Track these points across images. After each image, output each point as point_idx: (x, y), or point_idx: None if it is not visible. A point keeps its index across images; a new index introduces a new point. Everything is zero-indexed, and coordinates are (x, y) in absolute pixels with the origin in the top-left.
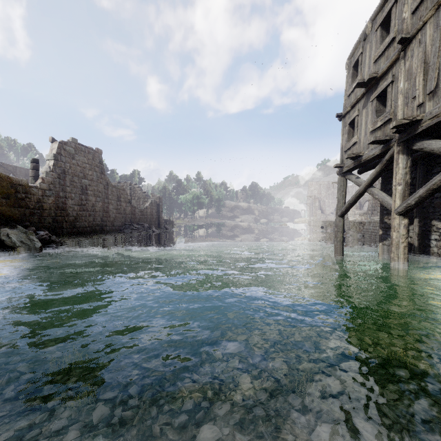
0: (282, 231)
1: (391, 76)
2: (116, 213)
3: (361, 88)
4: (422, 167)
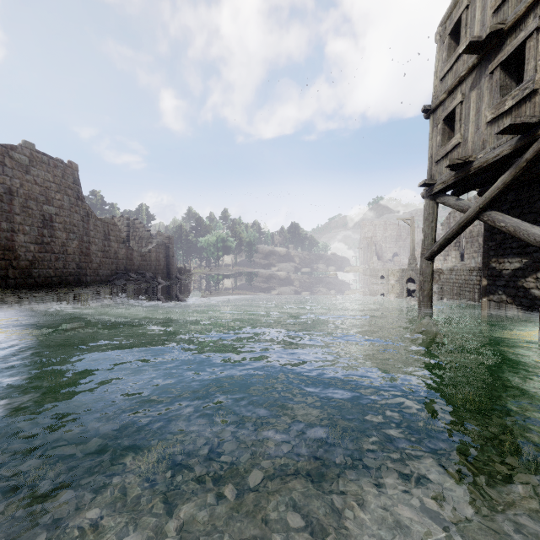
0: (331, 283)
1: (537, 19)
2: (103, 257)
3: (466, 60)
4: None
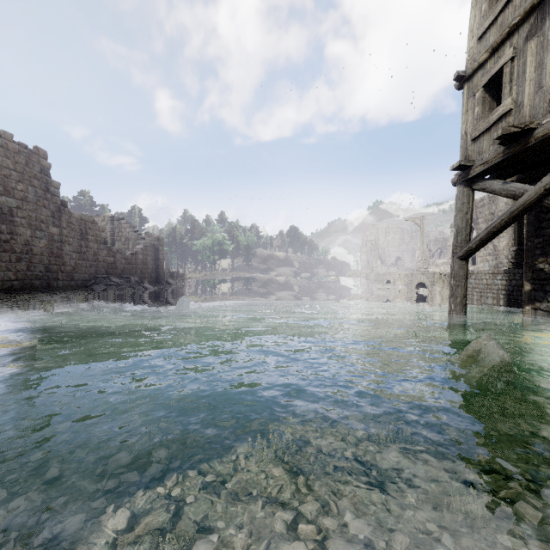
0: (334, 288)
1: None
2: (79, 258)
3: (519, 5)
4: None
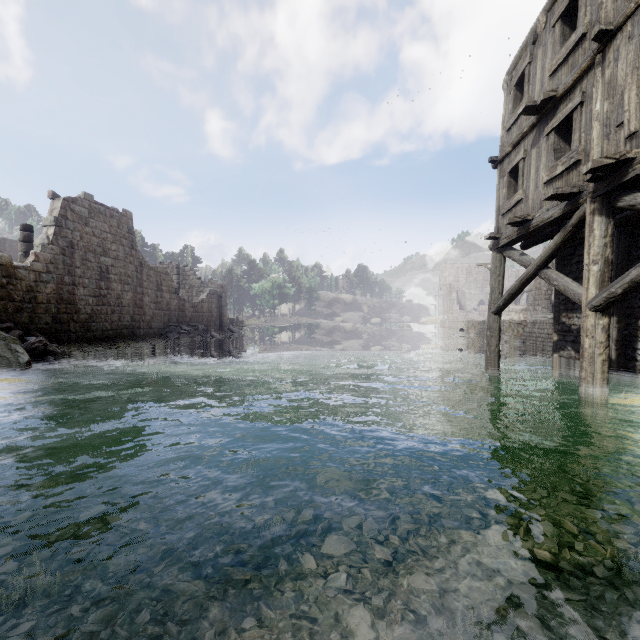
0: (404, 336)
1: (580, 94)
2: (155, 308)
3: (529, 117)
4: (622, 237)
